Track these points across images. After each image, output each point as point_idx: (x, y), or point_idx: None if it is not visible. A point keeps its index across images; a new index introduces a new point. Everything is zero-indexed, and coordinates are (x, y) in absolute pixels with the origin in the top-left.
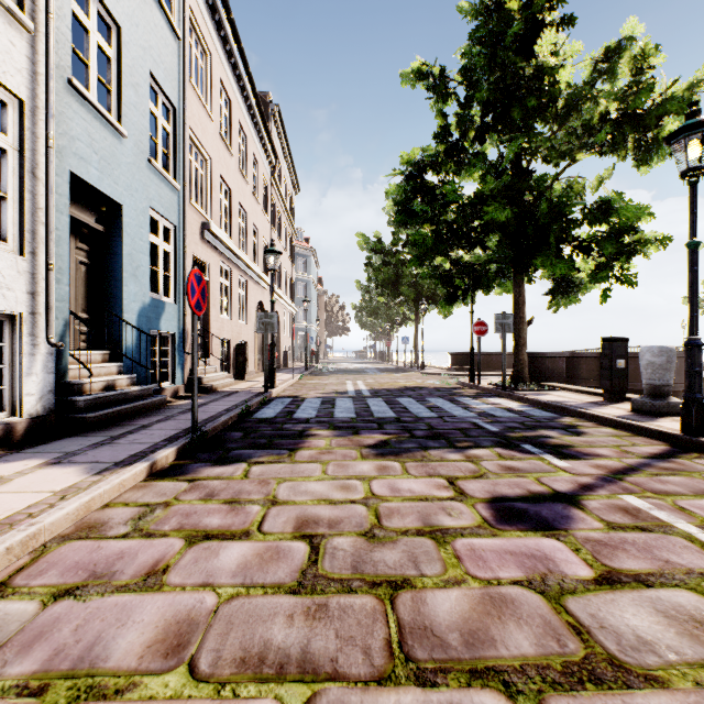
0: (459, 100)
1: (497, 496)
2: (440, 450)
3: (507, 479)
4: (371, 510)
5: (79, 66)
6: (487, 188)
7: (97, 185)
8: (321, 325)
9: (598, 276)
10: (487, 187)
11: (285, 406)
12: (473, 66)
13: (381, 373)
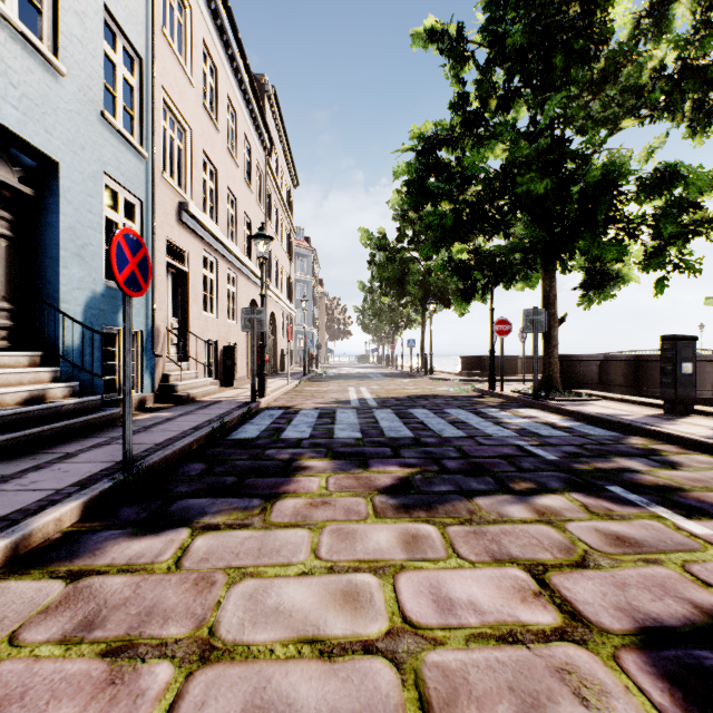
0: (478, 65)
1: (647, 625)
2: (492, 498)
3: (633, 568)
4: (407, 684)
5: (27, 9)
6: (521, 154)
7: (16, 129)
8: (322, 328)
9: (653, 263)
10: (521, 153)
11: (273, 421)
12: (497, 20)
13: (386, 378)
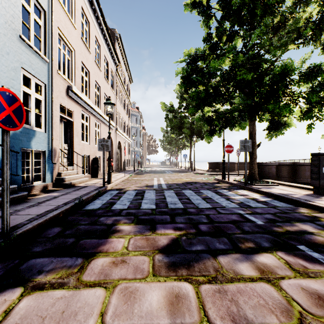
0: (217, 19)
1: None
2: (228, 256)
3: None
4: None
5: None
6: (239, 60)
7: None
8: (144, 149)
9: (306, 116)
10: (239, 59)
11: (111, 197)
12: None
13: (173, 173)
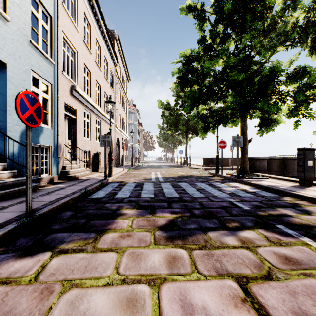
0: (211, 23)
1: None
2: (217, 232)
3: (298, 280)
4: None
5: None
6: (231, 62)
7: None
8: (141, 145)
9: (293, 113)
10: (231, 61)
11: (113, 188)
12: (219, 1)
13: (169, 168)
